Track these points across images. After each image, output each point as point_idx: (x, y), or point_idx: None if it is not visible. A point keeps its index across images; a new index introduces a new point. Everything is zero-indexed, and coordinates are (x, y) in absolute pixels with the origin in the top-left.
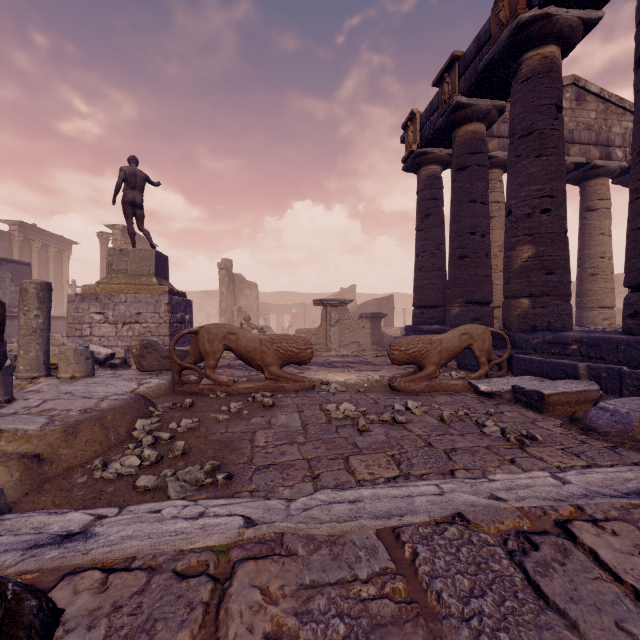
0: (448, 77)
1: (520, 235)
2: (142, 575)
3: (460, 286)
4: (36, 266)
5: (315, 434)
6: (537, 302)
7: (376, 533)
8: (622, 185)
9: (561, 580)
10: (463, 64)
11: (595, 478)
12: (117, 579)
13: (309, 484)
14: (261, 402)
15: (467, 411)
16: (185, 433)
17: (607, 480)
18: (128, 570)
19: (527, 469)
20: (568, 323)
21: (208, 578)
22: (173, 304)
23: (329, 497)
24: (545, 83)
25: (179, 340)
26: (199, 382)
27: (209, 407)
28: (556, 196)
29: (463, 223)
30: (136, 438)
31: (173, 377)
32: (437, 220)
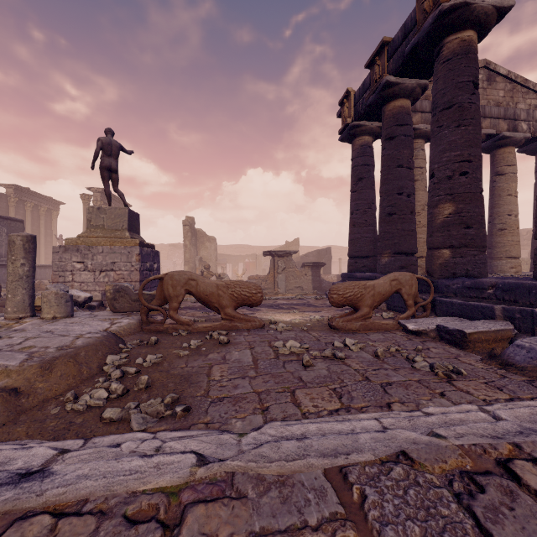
0: (379, 60)
1: (442, 194)
2: (92, 520)
3: (389, 239)
4: (29, 223)
5: (265, 369)
6: (457, 252)
7: (324, 473)
8: (526, 153)
9: (513, 528)
10: (392, 48)
11: (523, 413)
12: (66, 525)
13: (259, 416)
14: (217, 339)
15: (398, 348)
16: (150, 368)
17: (534, 415)
18: (78, 515)
19: (456, 402)
20: (484, 271)
21: (157, 524)
22: (143, 254)
23: (278, 432)
24: (464, 63)
25: (148, 285)
26: (164, 322)
27: (172, 344)
28: (473, 161)
29: (391, 185)
30: (106, 372)
31: (141, 317)
32: (369, 183)
